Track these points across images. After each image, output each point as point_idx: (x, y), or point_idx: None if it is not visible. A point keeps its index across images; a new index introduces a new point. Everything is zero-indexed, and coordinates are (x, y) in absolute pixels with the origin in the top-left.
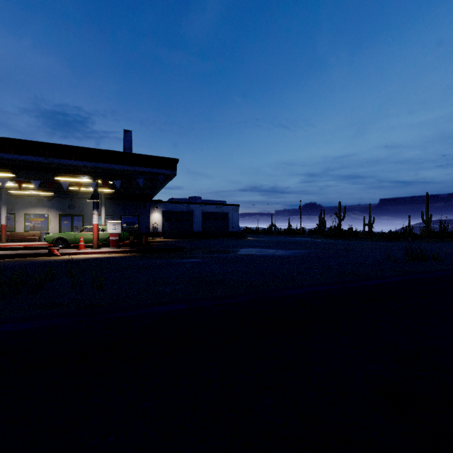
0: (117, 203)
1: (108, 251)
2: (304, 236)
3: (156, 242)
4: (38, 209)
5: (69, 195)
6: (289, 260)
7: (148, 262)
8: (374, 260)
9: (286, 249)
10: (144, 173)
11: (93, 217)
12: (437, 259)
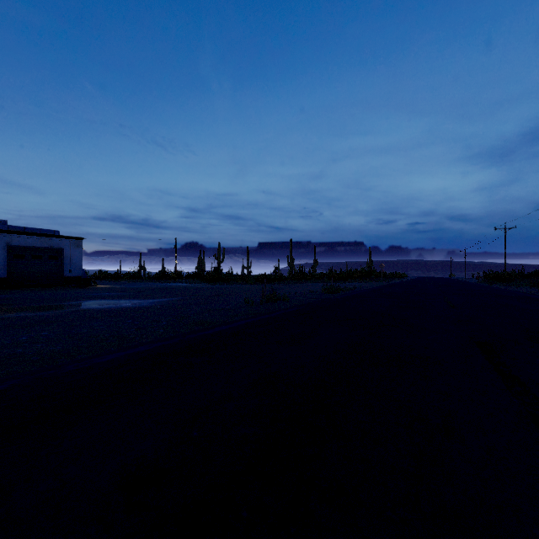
0: None
1: None
2: (179, 281)
3: None
4: None
5: None
6: (140, 312)
7: None
8: (235, 305)
9: (146, 298)
10: None
11: None
12: (285, 299)
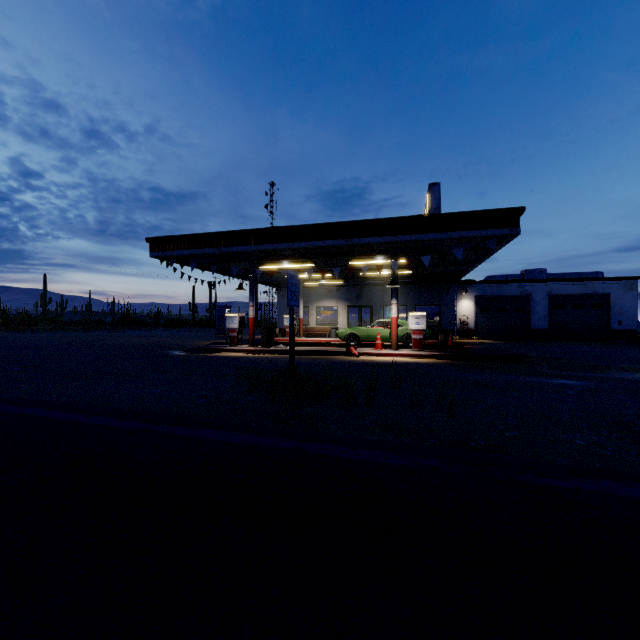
0: (410, 289)
1: (410, 354)
2: None
3: (469, 344)
4: (328, 300)
5: (357, 282)
6: None
7: (485, 378)
8: None
9: None
10: (461, 240)
11: (392, 308)
12: None
